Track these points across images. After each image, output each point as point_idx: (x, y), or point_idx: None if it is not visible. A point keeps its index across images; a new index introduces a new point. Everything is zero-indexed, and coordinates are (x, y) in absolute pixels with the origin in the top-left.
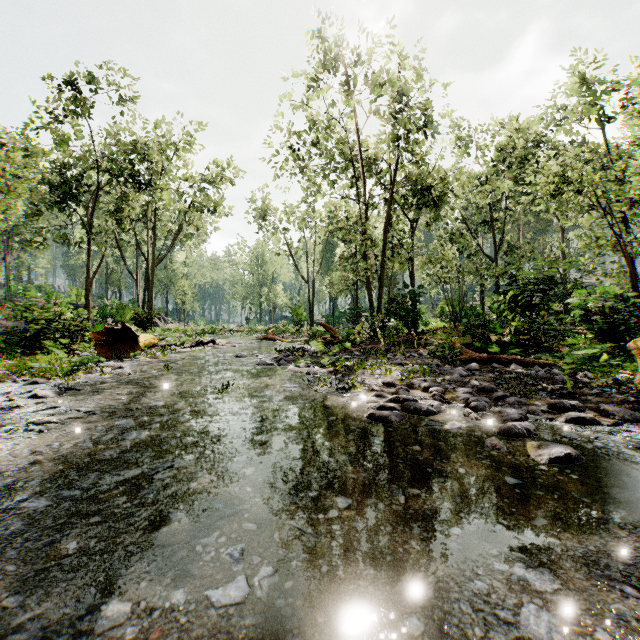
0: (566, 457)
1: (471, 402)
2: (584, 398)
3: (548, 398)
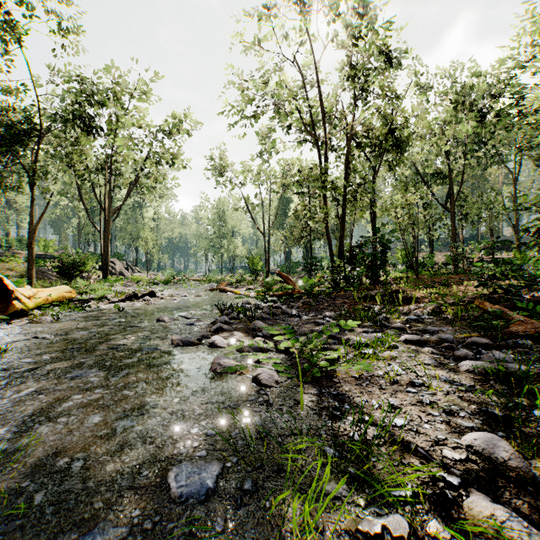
0: None
1: None
2: None
3: None
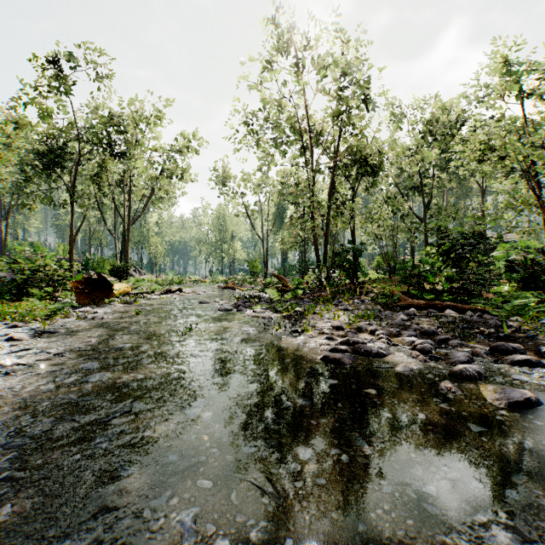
0: (525, 402)
1: (417, 345)
2: (520, 341)
3: (487, 341)
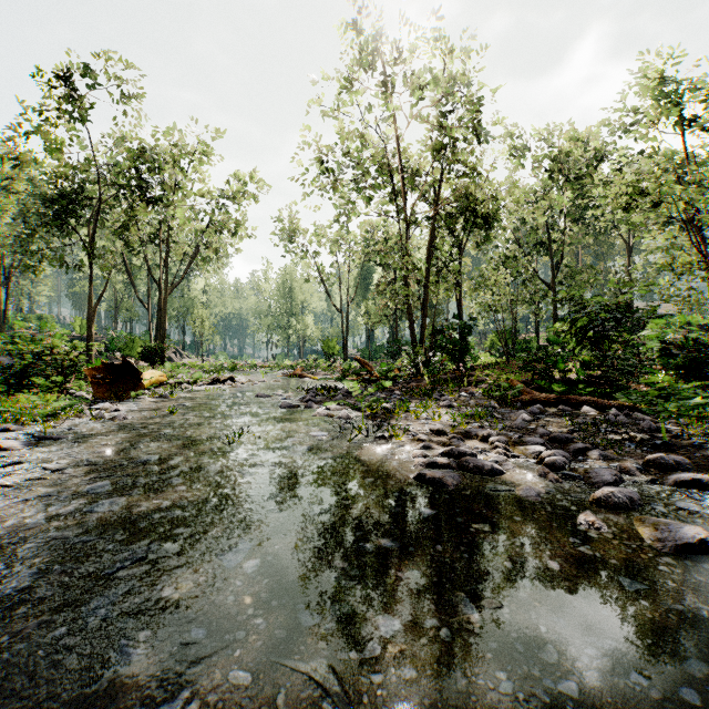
0: (699, 544)
1: (546, 457)
2: (684, 451)
3: (639, 451)
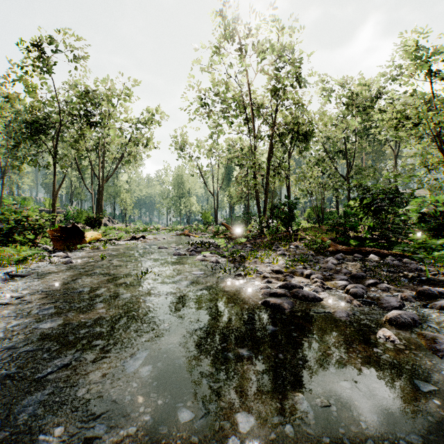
0: None
1: (350, 289)
2: (441, 284)
3: (411, 284)
